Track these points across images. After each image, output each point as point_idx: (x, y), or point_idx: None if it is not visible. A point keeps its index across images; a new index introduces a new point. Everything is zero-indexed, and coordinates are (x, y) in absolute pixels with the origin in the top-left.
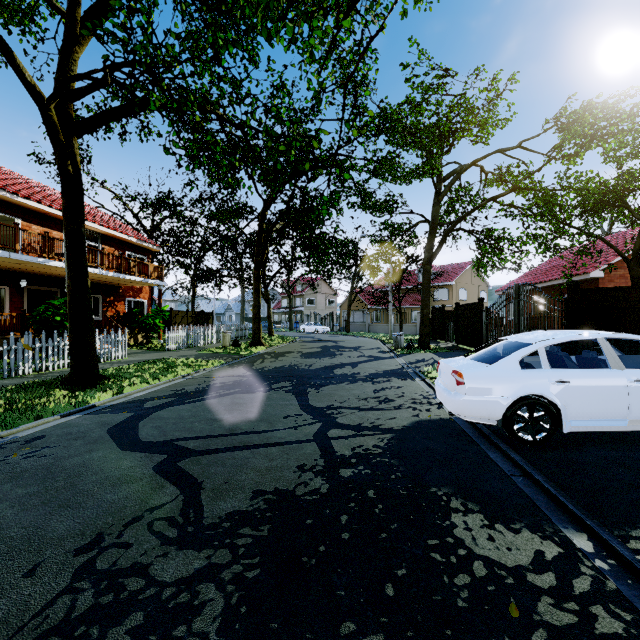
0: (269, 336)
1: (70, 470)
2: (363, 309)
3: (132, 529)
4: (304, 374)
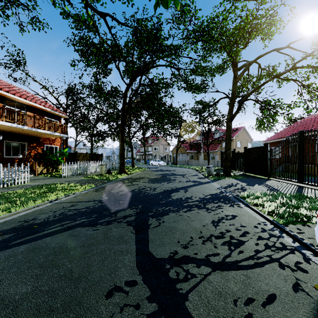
0: (132, 167)
1: None
2: (184, 152)
3: None
4: (148, 199)
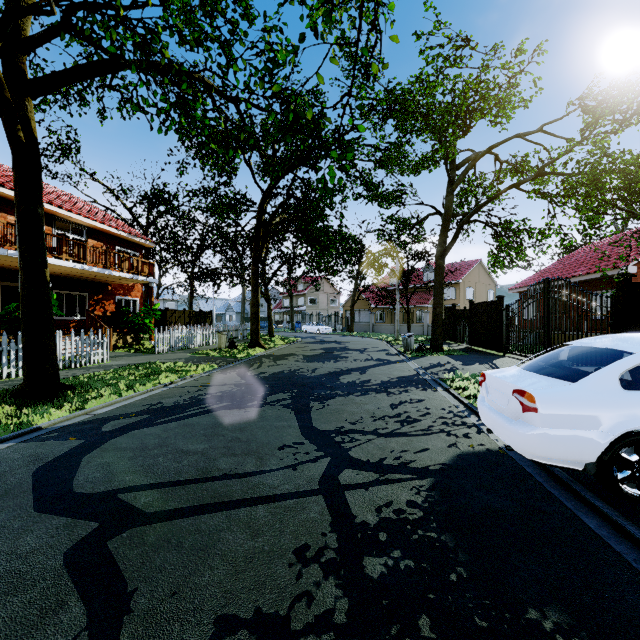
0: (269, 337)
1: None
2: (367, 309)
3: None
4: (306, 382)
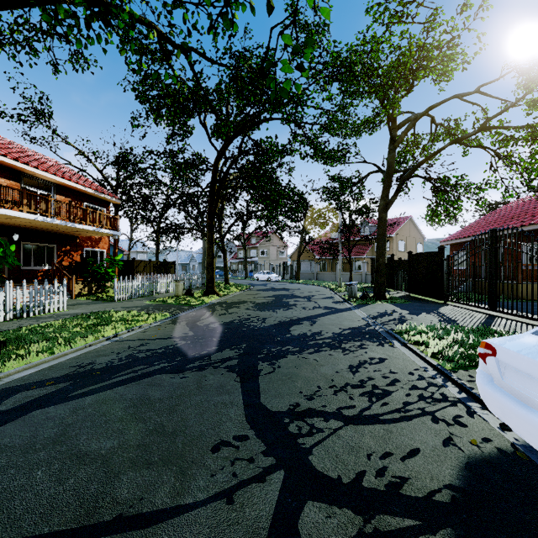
0: (225, 284)
1: None
2: (311, 259)
3: None
4: (255, 335)
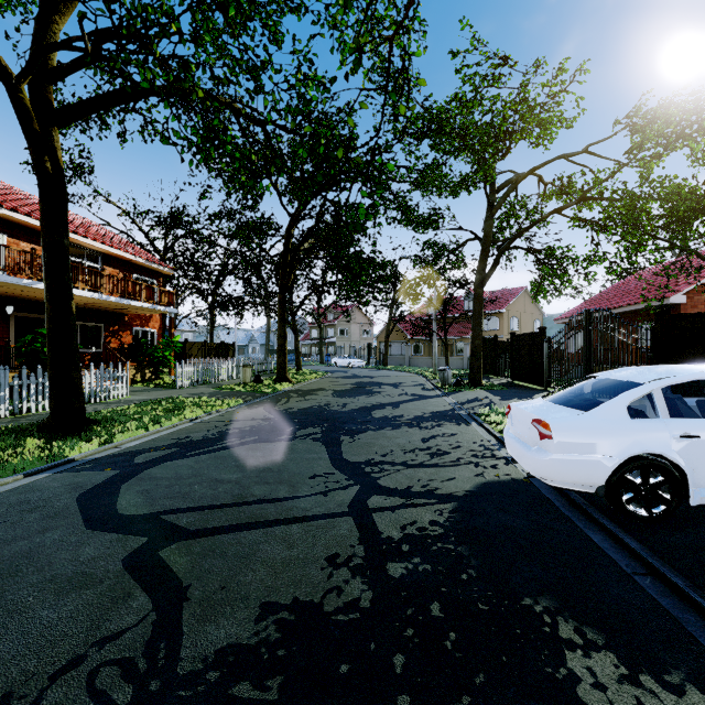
0: (297, 371)
1: (5, 564)
2: (402, 340)
3: (61, 685)
4: (336, 417)
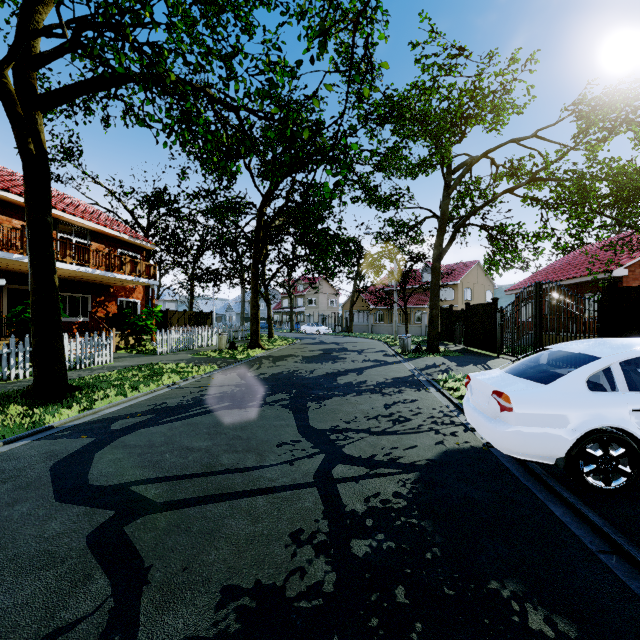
0: (269, 337)
1: None
2: (366, 309)
3: None
4: (304, 383)
